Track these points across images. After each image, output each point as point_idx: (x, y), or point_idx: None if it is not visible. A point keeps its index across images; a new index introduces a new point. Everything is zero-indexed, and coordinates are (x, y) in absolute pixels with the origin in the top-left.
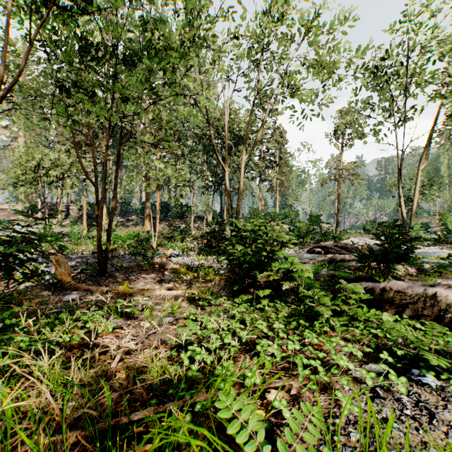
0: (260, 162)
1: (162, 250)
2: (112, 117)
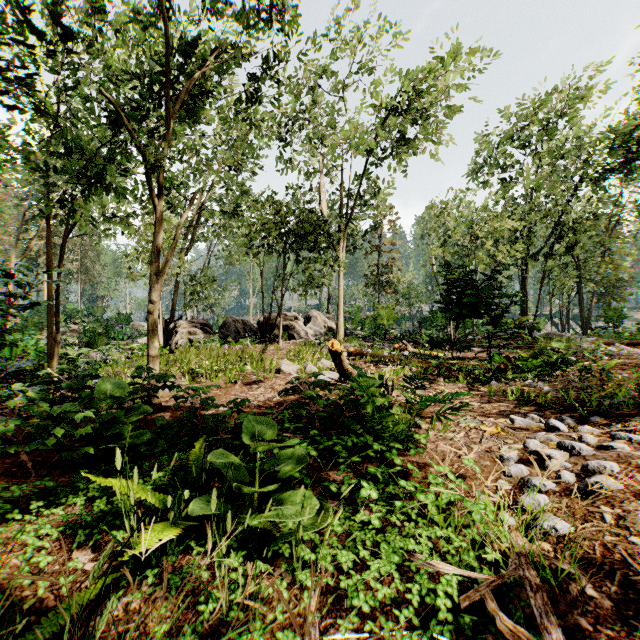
0: None
1: None
2: None
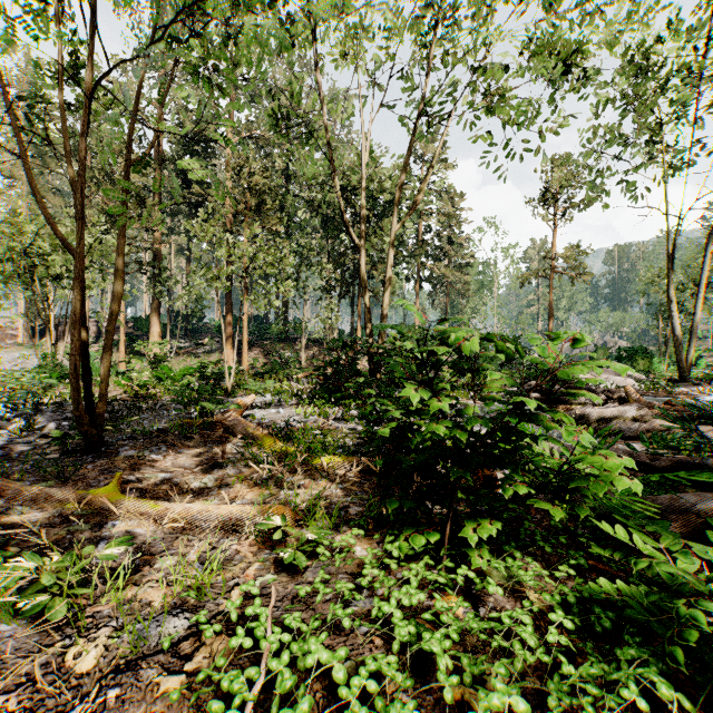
0: (418, 248)
1: (243, 395)
2: None
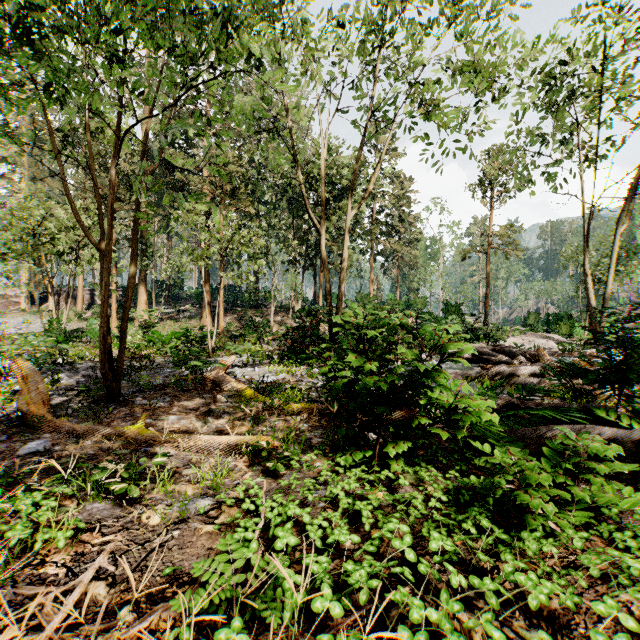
0: (373, 226)
1: (223, 356)
2: (95, 100)
